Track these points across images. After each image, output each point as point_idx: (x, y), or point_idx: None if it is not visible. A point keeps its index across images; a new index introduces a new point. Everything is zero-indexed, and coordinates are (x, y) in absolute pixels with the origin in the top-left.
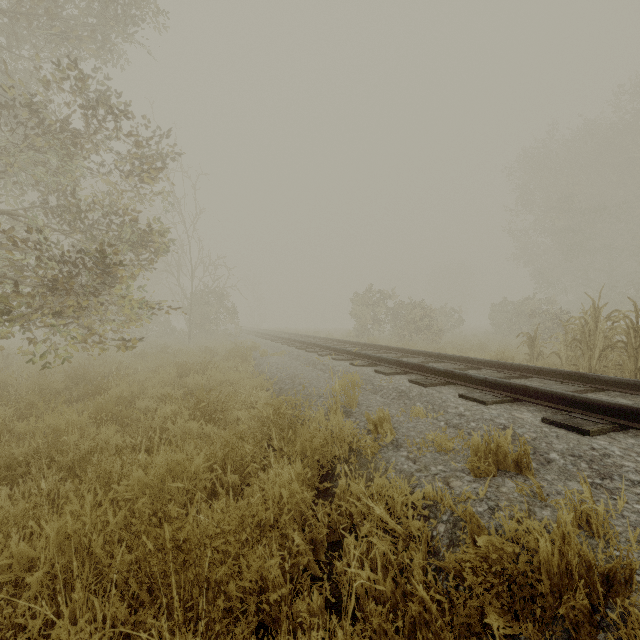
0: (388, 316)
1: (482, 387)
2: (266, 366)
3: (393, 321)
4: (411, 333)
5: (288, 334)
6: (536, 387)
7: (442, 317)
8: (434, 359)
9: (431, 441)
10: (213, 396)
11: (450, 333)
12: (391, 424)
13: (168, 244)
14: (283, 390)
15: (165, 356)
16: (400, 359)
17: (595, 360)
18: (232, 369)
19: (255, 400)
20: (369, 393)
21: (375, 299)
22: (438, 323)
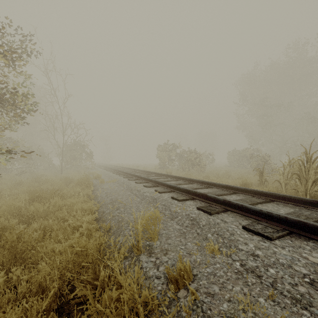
0: (176, 157)
1: (257, 217)
2: (98, 192)
3: (179, 160)
4: (189, 167)
5: (122, 167)
6: (315, 224)
7: (204, 158)
8: (208, 186)
9: (241, 309)
10: (44, 223)
11: (207, 166)
12: (191, 273)
13: (30, 108)
14: (104, 214)
15: (29, 185)
16: (188, 188)
17: (309, 187)
18: (77, 193)
19: (80, 224)
20: (168, 219)
21: (170, 148)
22: (203, 161)
